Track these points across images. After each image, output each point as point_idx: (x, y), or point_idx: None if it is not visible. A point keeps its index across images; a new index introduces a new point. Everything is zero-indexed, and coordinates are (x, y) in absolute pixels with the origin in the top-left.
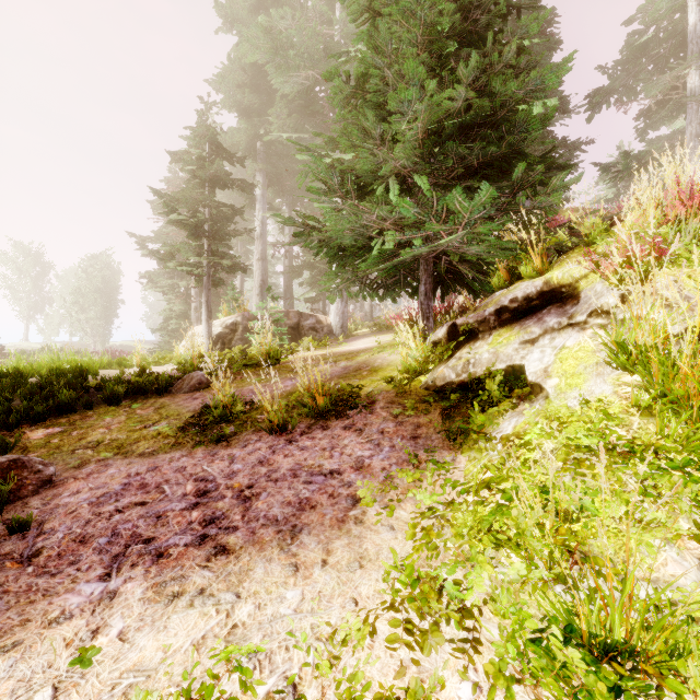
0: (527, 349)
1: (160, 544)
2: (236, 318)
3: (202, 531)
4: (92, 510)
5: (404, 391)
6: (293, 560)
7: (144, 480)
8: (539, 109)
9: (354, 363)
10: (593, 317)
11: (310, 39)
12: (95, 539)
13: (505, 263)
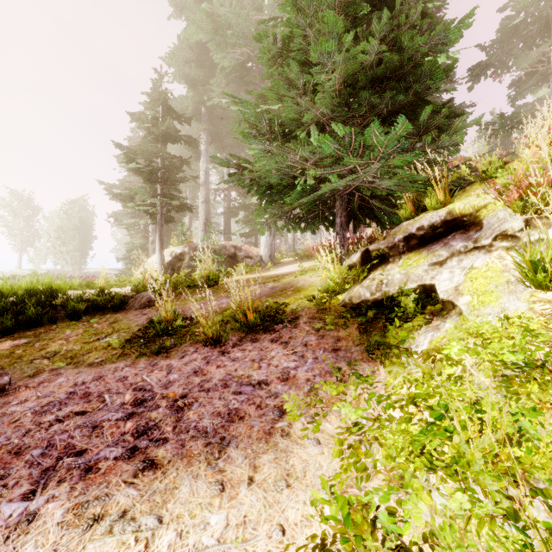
0: (436, 270)
1: (90, 457)
2: (184, 249)
3: (134, 443)
4: (34, 419)
5: (324, 307)
6: (220, 477)
7: (88, 389)
8: (444, 60)
9: (280, 284)
10: (498, 241)
11: (244, 22)
12: (30, 451)
13: (411, 197)
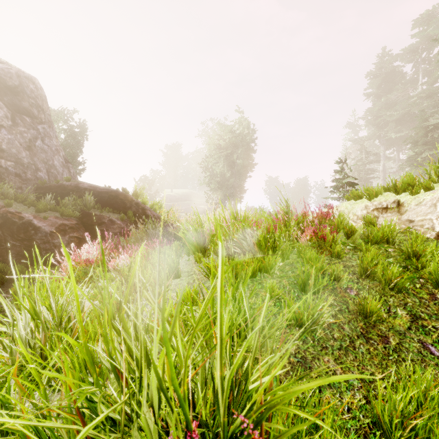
0: None
1: None
2: None
3: None
4: None
5: None
6: None
7: None
8: None
9: None
10: None
11: (403, 105)
12: None
13: None
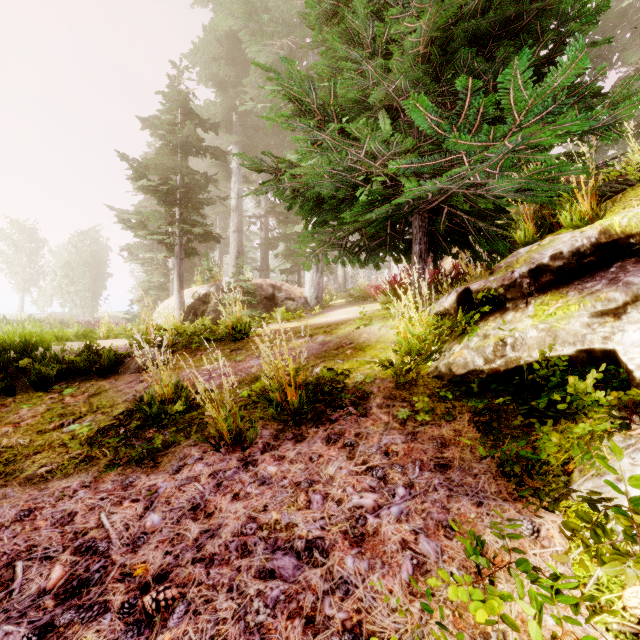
0: (610, 325)
1: None
2: (210, 289)
3: None
4: None
5: (408, 381)
6: None
7: None
8: None
9: (335, 339)
10: None
11: (284, 4)
12: None
13: (532, 211)
